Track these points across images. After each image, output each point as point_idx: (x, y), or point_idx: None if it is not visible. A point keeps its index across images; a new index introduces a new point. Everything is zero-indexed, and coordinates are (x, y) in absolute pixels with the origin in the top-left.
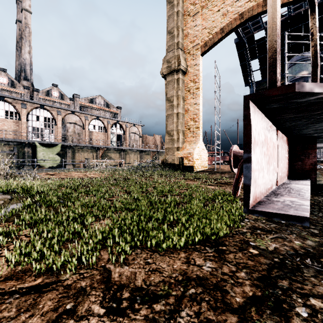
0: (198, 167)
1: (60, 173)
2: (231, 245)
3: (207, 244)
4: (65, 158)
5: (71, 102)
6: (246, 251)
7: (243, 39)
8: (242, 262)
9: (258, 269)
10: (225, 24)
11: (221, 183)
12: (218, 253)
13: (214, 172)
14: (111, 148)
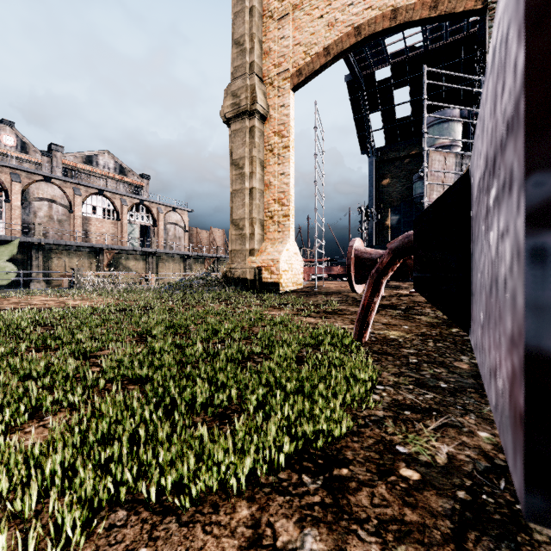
0: (287, 284)
1: (5, 299)
2: (360, 461)
3: (306, 463)
4: (29, 269)
5: (45, 159)
6: (393, 475)
7: (359, 77)
8: (392, 516)
9: (433, 539)
10: (332, 41)
11: (326, 313)
12: (332, 493)
13: (314, 293)
14: (129, 249)
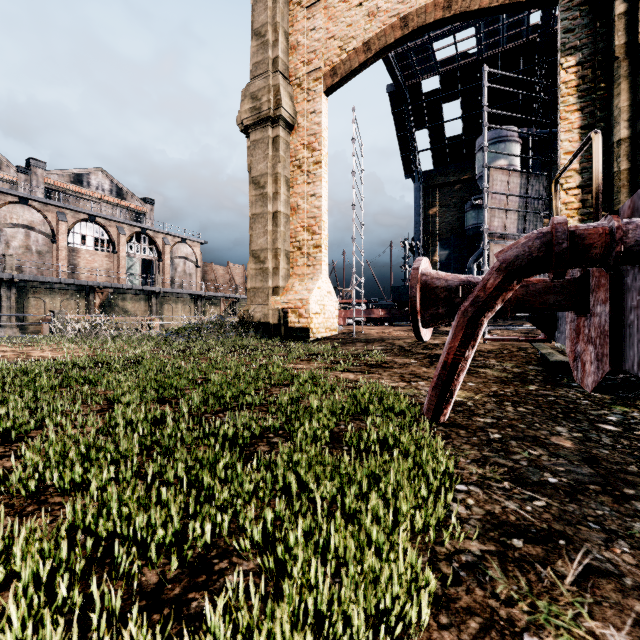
0: (319, 330)
1: None
2: None
3: None
4: None
5: (23, 176)
6: None
7: (403, 87)
8: None
9: None
10: (374, 34)
11: (368, 366)
12: None
13: (351, 341)
14: (127, 288)
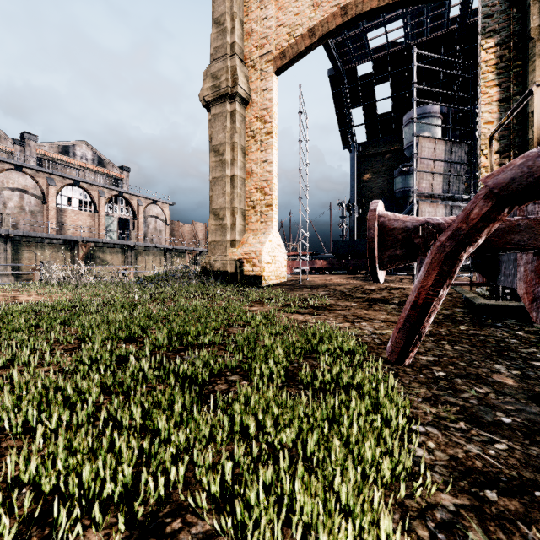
0: (270, 277)
1: None
2: None
3: None
4: None
5: (18, 147)
6: None
7: (341, 71)
8: None
9: None
10: (318, 22)
11: (315, 308)
12: None
13: (298, 287)
14: (106, 242)
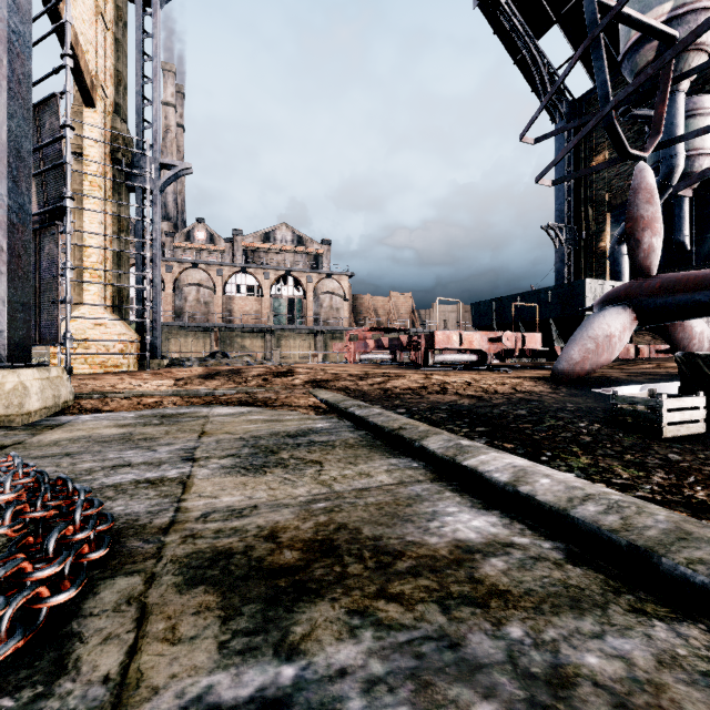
0: (75, 366)
1: None
2: None
3: None
4: None
5: (228, 245)
6: None
7: None
8: None
9: None
10: None
11: None
12: None
13: None
14: (240, 327)
